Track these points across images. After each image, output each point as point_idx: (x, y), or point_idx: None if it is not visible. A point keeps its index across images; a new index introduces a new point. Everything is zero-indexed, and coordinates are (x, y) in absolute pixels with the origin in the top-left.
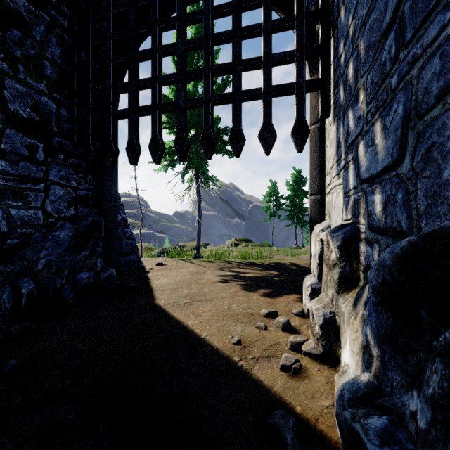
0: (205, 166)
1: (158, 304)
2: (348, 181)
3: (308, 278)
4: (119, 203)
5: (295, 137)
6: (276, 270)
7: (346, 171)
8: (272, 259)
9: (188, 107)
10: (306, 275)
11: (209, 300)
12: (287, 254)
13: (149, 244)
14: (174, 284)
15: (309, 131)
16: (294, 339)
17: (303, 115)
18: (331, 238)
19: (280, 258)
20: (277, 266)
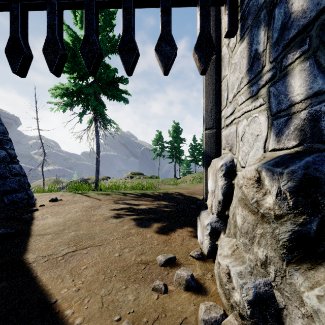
0: (102, 108)
1: (26, 261)
2: (286, 94)
3: (205, 214)
4: (5, 138)
5: (199, 53)
6: (166, 200)
7: (278, 83)
8: (160, 189)
9: (63, 3)
10: (201, 211)
11: (97, 245)
12: (171, 184)
13: (49, 179)
14: (61, 224)
15: (214, 48)
16: (208, 316)
17: (208, 28)
18: (272, 174)
19: (166, 187)
20: (166, 196)
